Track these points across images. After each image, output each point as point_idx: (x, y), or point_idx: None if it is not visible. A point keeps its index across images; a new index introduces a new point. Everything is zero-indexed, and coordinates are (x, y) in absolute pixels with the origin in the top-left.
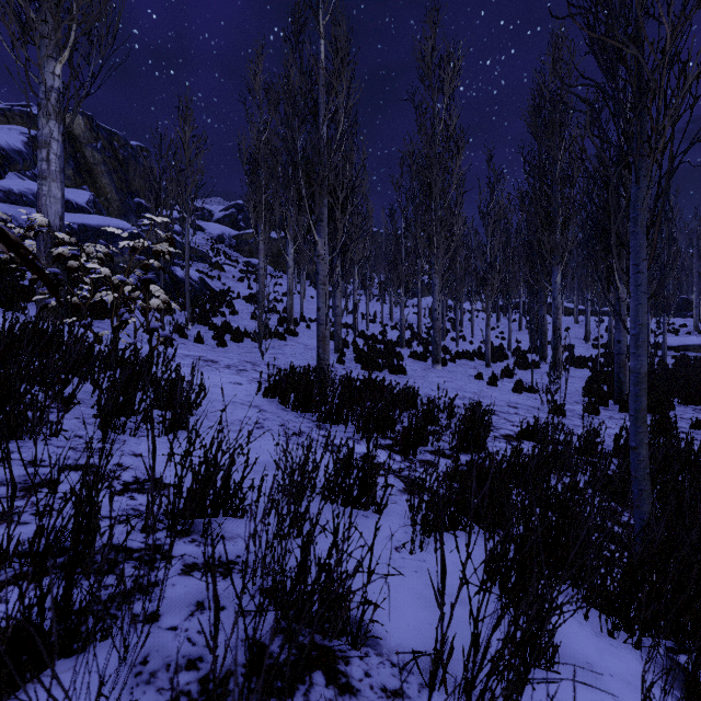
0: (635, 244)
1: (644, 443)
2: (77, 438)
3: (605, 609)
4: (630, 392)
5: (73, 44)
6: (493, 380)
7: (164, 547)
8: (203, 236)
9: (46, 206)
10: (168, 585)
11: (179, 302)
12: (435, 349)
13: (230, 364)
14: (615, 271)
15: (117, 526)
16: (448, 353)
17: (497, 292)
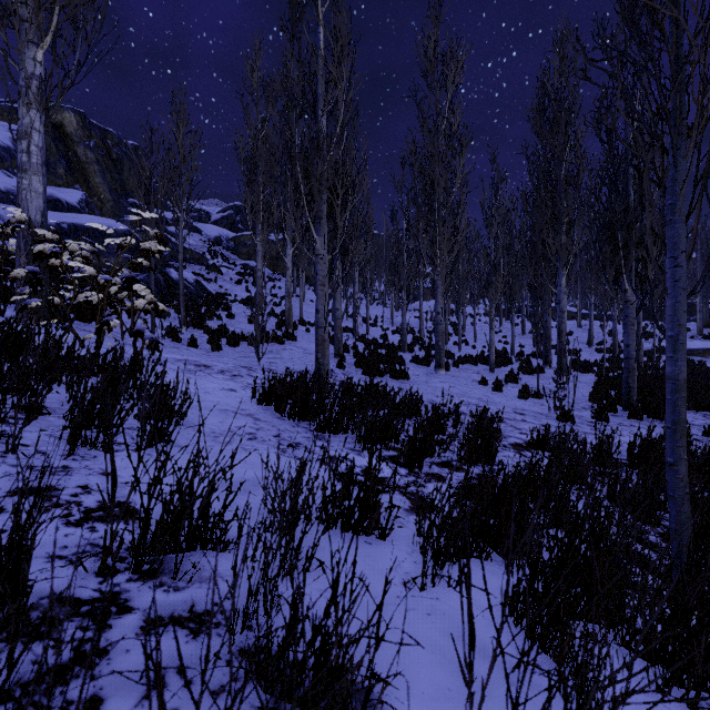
0: (673, 234)
1: (683, 458)
2: (38, 455)
3: (653, 661)
4: (666, 401)
5: (57, 29)
6: (498, 385)
7: (123, 595)
8: (200, 237)
9: (26, 201)
10: (120, 652)
11: (173, 305)
12: (438, 354)
13: (224, 369)
14: (623, 272)
15: (67, 568)
16: (451, 357)
17: (501, 296)
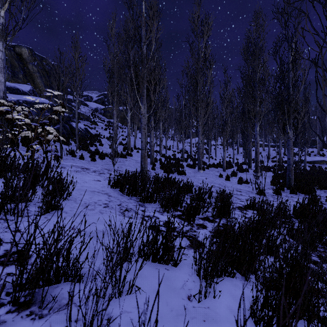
0: None
1: None
2: None
3: None
4: None
5: (11, 0)
6: (228, 178)
7: None
8: (87, 108)
9: None
10: None
11: (73, 139)
12: (199, 163)
13: (96, 170)
14: (287, 124)
15: None
16: (205, 164)
17: (229, 135)
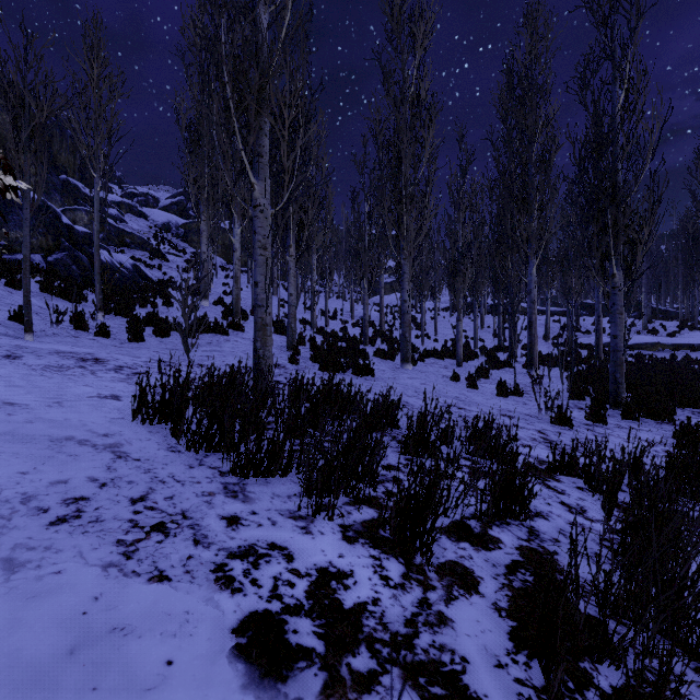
0: None
1: None
2: None
3: None
4: None
5: None
6: (473, 382)
7: None
8: (145, 223)
9: None
10: None
11: None
12: (404, 347)
13: (126, 364)
14: (612, 255)
15: None
16: (415, 351)
17: (470, 285)
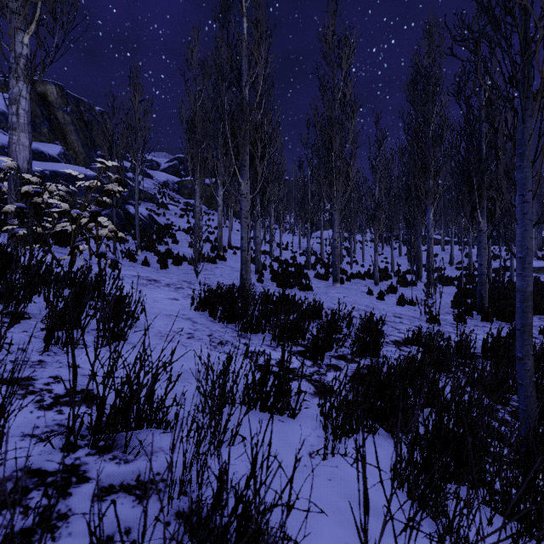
0: (522, 177)
1: (530, 354)
2: (19, 351)
3: (510, 517)
4: (516, 309)
5: (39, 19)
6: (381, 295)
7: (82, 467)
8: (152, 182)
9: (16, 152)
10: (77, 516)
11: (131, 234)
12: (335, 271)
13: (170, 283)
14: (477, 208)
15: (37, 445)
16: (345, 274)
17: (383, 226)
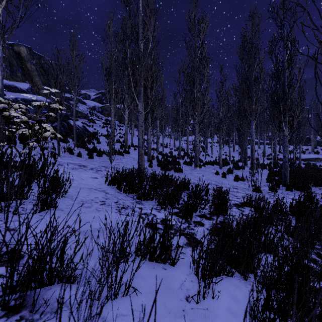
0: None
1: None
2: None
3: None
4: None
5: None
6: (224, 175)
7: None
8: (85, 106)
9: None
10: None
11: (71, 137)
12: (196, 160)
13: (93, 167)
14: (283, 122)
15: None
16: (201, 162)
17: (225, 133)
